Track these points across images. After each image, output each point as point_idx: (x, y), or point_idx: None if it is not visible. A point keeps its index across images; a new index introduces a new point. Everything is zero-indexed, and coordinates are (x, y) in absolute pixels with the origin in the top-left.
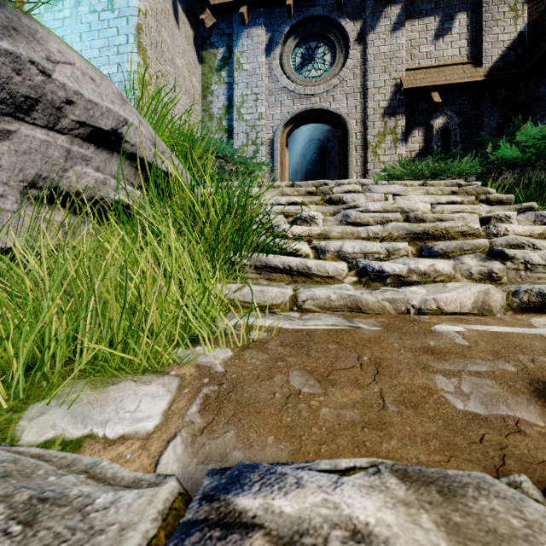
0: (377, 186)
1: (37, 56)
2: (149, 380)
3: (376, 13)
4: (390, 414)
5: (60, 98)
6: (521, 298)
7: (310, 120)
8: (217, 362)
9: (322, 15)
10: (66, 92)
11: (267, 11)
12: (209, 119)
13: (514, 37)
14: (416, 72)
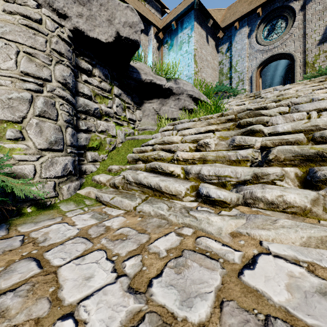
0: (280, 88)
1: (181, 85)
2: None
3: None
4: None
5: (184, 91)
6: None
7: (272, 61)
8: None
9: (279, 6)
10: (184, 89)
11: (248, 18)
12: (222, 76)
13: None
14: None
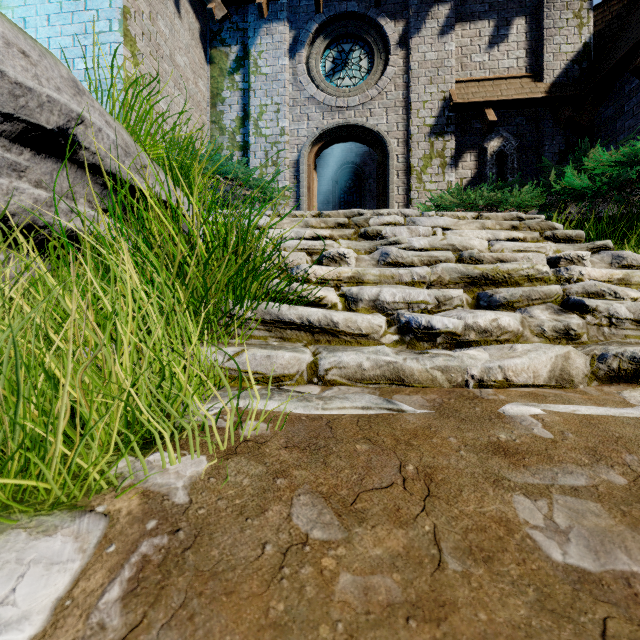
0: (423, 218)
1: None
2: (55, 526)
3: (421, 12)
4: (451, 579)
5: None
6: (610, 364)
7: (343, 138)
8: (179, 483)
9: (358, 12)
10: None
11: (291, 4)
12: (219, 133)
13: (579, 49)
14: (468, 84)
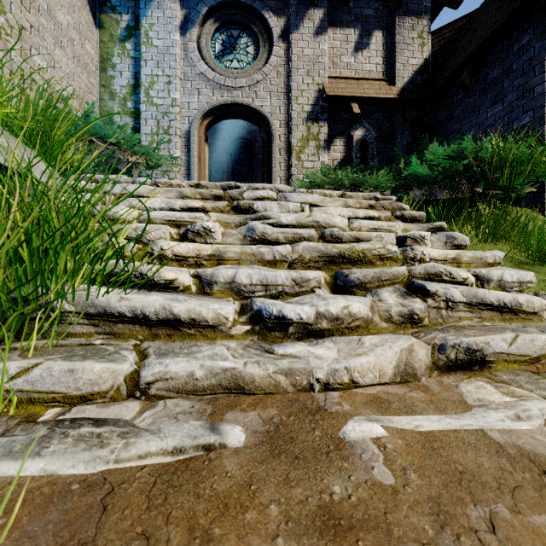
0: (294, 194)
1: None
2: None
3: (300, 12)
4: None
5: None
6: (448, 354)
7: (231, 115)
8: None
9: (245, 3)
10: None
11: None
12: (110, 98)
13: (421, 63)
14: (338, 80)
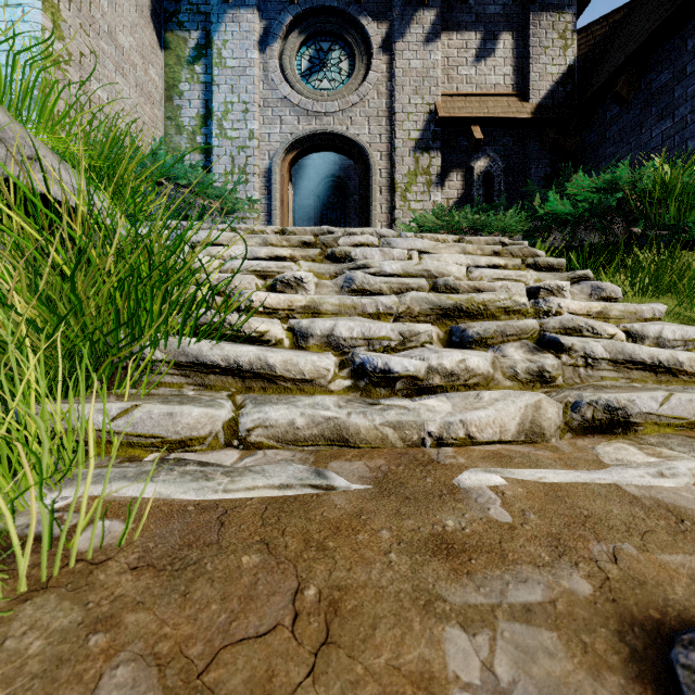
0: (399, 239)
1: None
2: None
3: (406, 15)
4: None
5: None
6: (584, 413)
7: (321, 147)
8: None
9: (337, 8)
10: None
11: None
12: (176, 132)
13: (564, 71)
14: (454, 98)
